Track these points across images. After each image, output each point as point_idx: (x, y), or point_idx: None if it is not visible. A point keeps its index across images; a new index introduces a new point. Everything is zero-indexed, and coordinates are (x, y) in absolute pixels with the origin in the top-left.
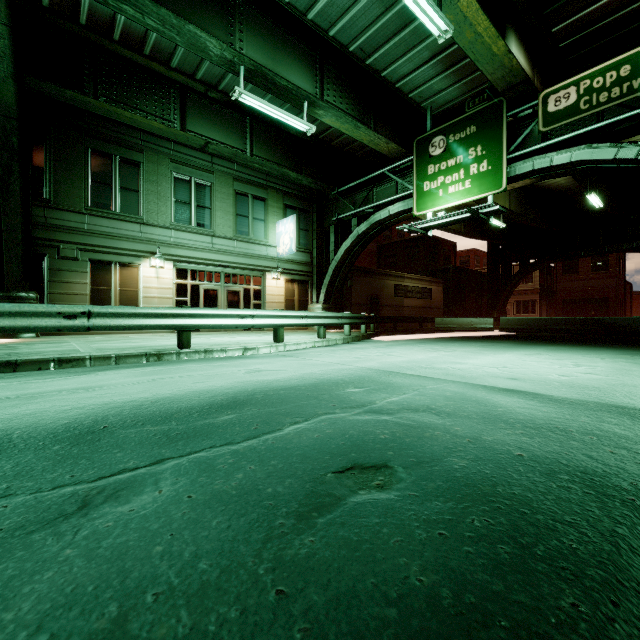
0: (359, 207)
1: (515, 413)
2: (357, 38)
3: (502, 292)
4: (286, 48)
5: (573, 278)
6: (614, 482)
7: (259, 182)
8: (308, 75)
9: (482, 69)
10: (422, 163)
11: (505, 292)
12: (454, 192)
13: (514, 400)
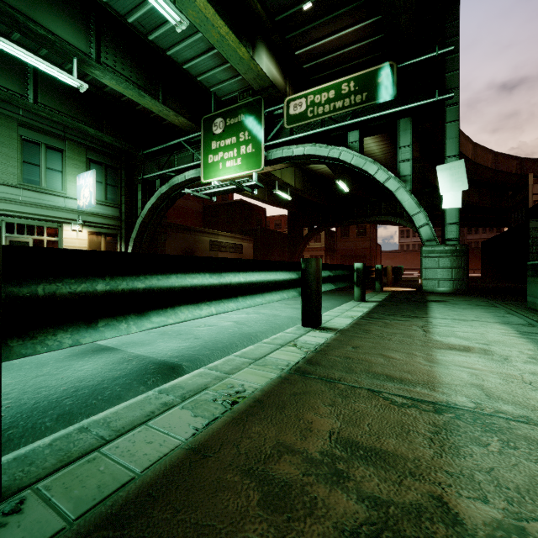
0: (161, 170)
1: (14, 385)
2: (133, 11)
3: (297, 249)
4: None
5: (347, 240)
6: None
7: (55, 132)
8: (80, 32)
9: (236, 68)
10: (208, 139)
11: (299, 249)
12: (230, 166)
13: (70, 364)
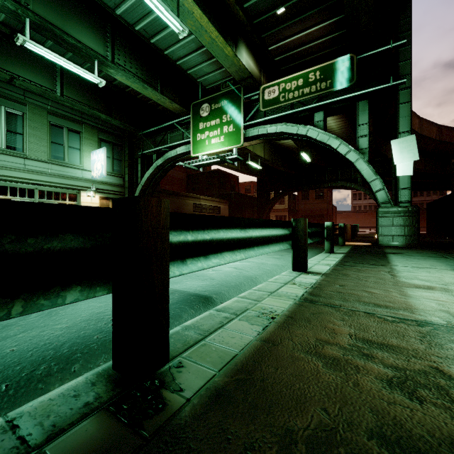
0: (157, 146)
1: (104, 307)
2: (140, 21)
3: (265, 210)
4: (77, 14)
5: (306, 202)
6: (29, 369)
7: (74, 118)
8: (99, 40)
9: (222, 63)
10: (196, 120)
11: (267, 210)
12: (214, 143)
13: None
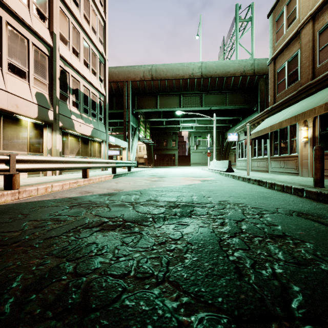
0: None
1: None
2: None
3: None
4: None
5: None
6: None
7: None
8: None
9: None
10: None
11: None
12: None
13: None
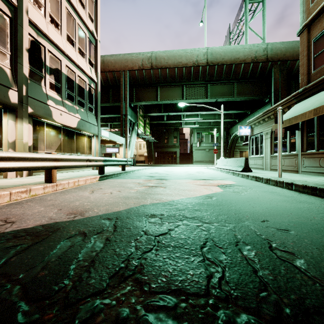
0: None
1: None
2: None
3: None
4: None
5: None
6: None
7: None
8: None
9: None
10: None
11: None
12: None
13: None
